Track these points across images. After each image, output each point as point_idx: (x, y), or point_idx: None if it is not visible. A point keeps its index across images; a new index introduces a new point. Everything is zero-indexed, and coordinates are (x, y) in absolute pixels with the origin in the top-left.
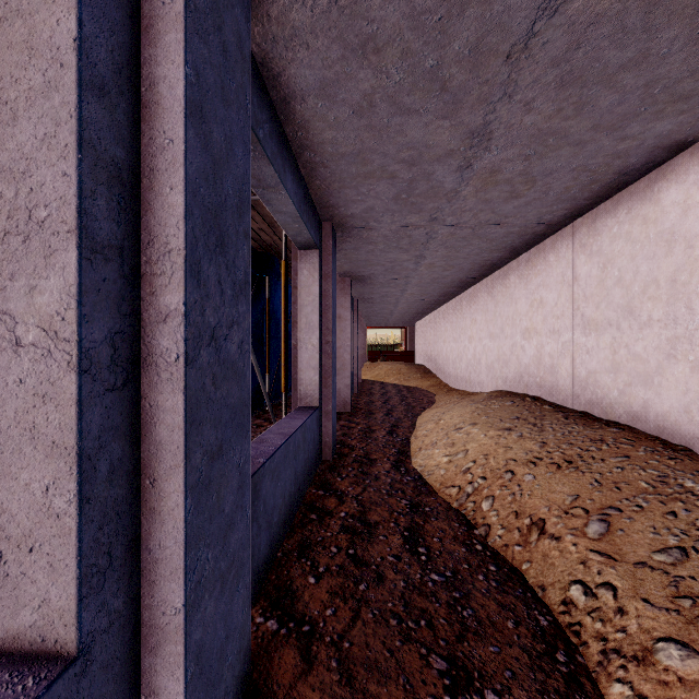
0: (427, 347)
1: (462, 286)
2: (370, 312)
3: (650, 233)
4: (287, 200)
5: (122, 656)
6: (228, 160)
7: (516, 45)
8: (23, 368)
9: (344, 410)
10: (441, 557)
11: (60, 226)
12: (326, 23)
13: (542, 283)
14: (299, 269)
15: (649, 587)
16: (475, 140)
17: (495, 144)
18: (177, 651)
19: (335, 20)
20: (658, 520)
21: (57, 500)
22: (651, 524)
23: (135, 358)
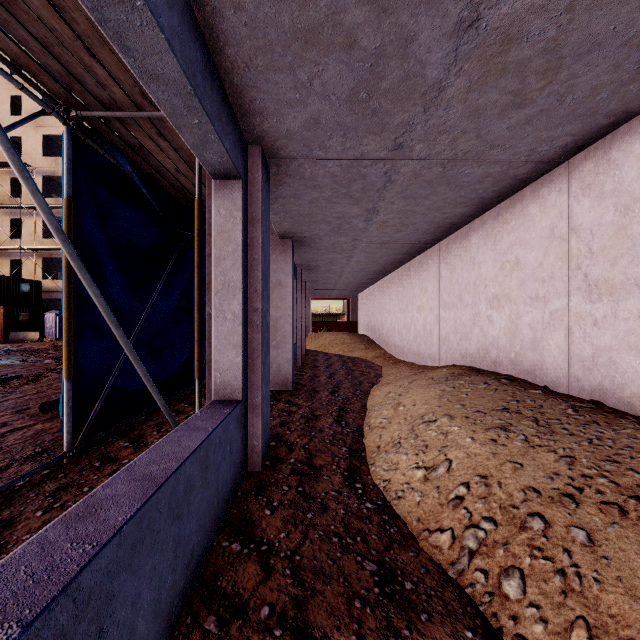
0: (370, 318)
1: (411, 253)
2: (314, 283)
3: None
4: (156, 35)
5: None
6: None
7: None
8: None
9: (285, 387)
10: None
11: None
12: None
13: (518, 241)
14: (214, 206)
15: None
16: None
17: None
18: None
19: None
20: None
21: None
22: None
23: None
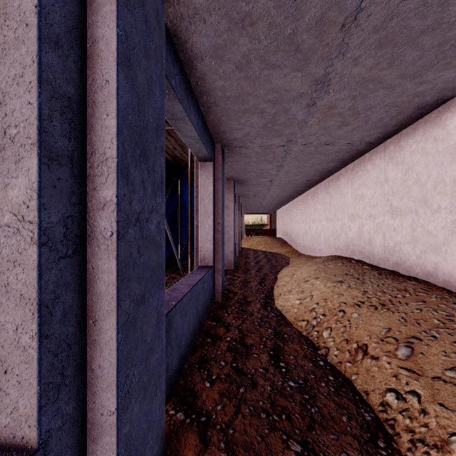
0: (284, 226)
1: (308, 186)
2: (247, 203)
3: (439, 148)
4: (191, 128)
5: (72, 446)
6: (149, 97)
7: (348, 17)
8: (0, 242)
9: (230, 268)
10: (296, 370)
11: (26, 140)
12: (217, 4)
13: (362, 183)
14: (200, 174)
15: (443, 395)
16: (319, 86)
17: (332, 88)
18: (111, 441)
19: (223, 2)
20: (447, 347)
21: (23, 337)
22: (443, 350)
23: (82, 235)
